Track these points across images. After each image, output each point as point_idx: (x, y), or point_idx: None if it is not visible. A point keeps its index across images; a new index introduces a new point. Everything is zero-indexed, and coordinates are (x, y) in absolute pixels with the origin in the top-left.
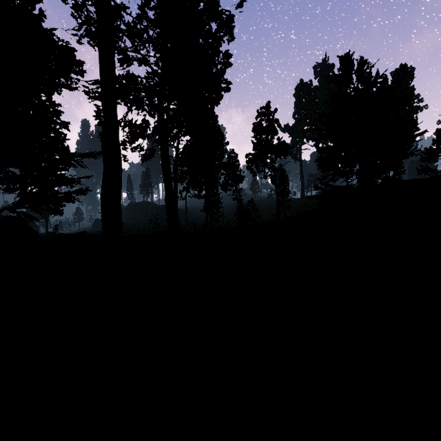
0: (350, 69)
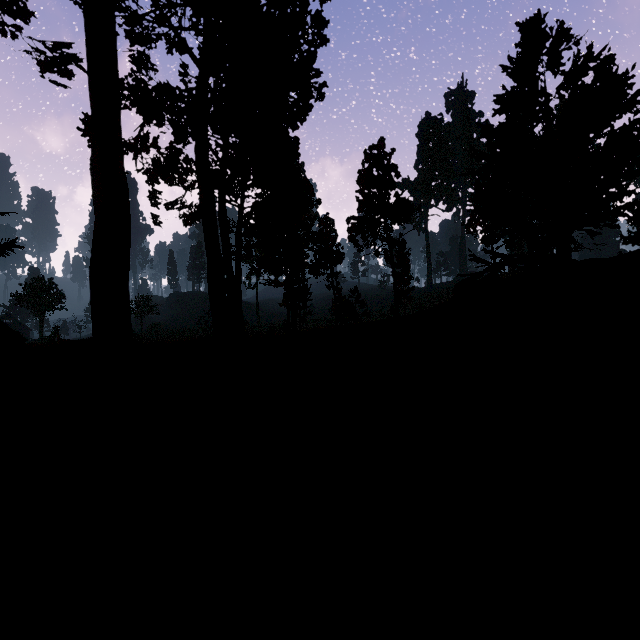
0: (539, 46)
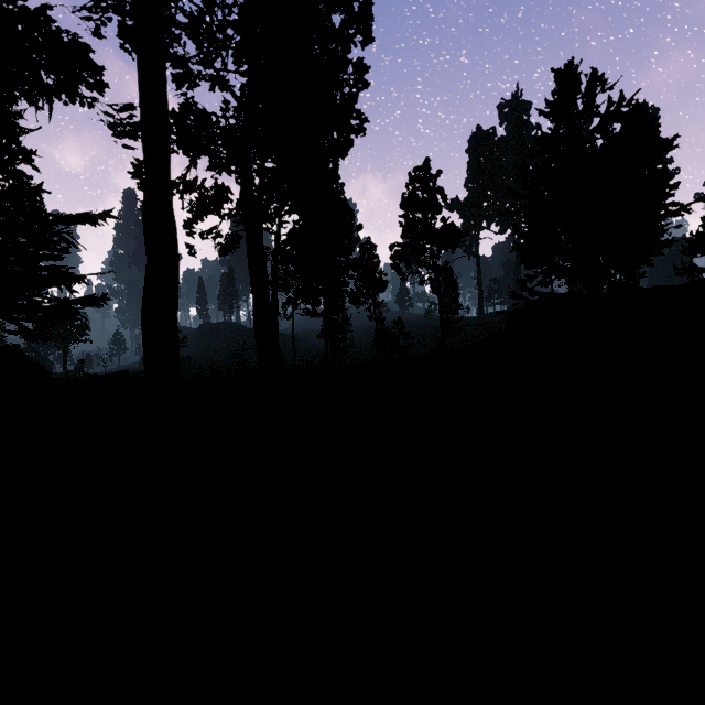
0: (573, 92)
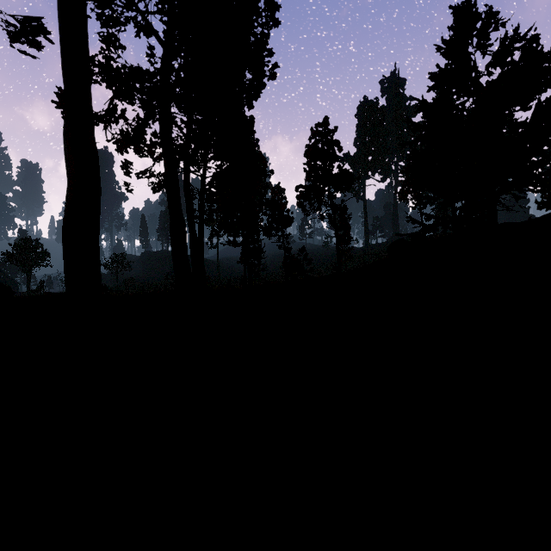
0: (470, 28)
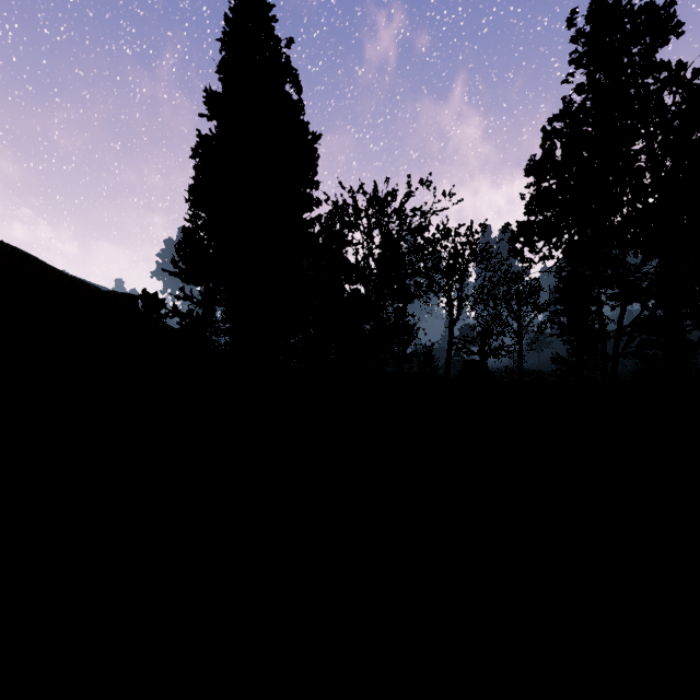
0: None
